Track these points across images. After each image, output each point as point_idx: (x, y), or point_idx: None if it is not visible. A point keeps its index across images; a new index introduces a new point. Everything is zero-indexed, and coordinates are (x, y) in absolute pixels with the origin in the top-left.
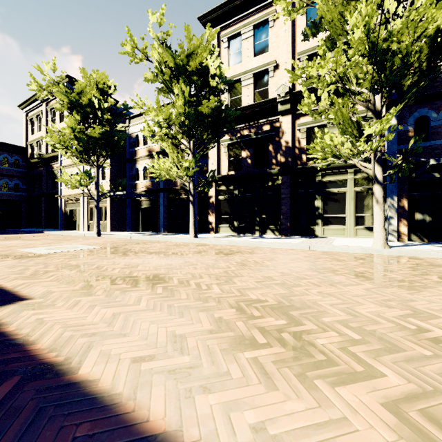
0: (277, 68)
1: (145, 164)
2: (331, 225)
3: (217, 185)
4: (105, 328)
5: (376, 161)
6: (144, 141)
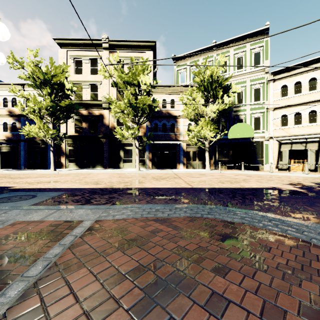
0: (102, 85)
1: (5, 120)
2: (127, 163)
3: (66, 140)
4: (54, 186)
5: (136, 140)
6: (4, 104)
